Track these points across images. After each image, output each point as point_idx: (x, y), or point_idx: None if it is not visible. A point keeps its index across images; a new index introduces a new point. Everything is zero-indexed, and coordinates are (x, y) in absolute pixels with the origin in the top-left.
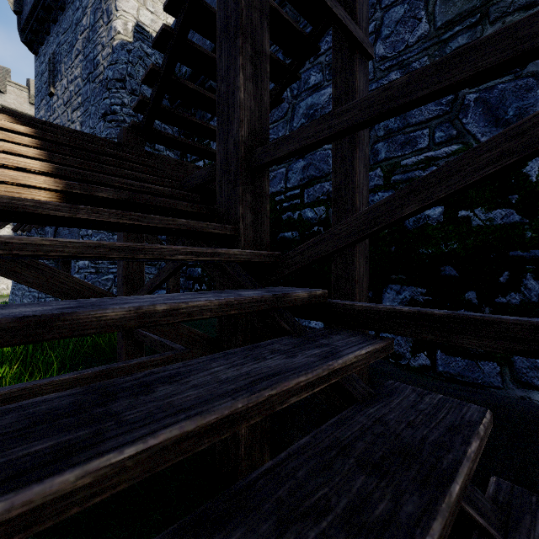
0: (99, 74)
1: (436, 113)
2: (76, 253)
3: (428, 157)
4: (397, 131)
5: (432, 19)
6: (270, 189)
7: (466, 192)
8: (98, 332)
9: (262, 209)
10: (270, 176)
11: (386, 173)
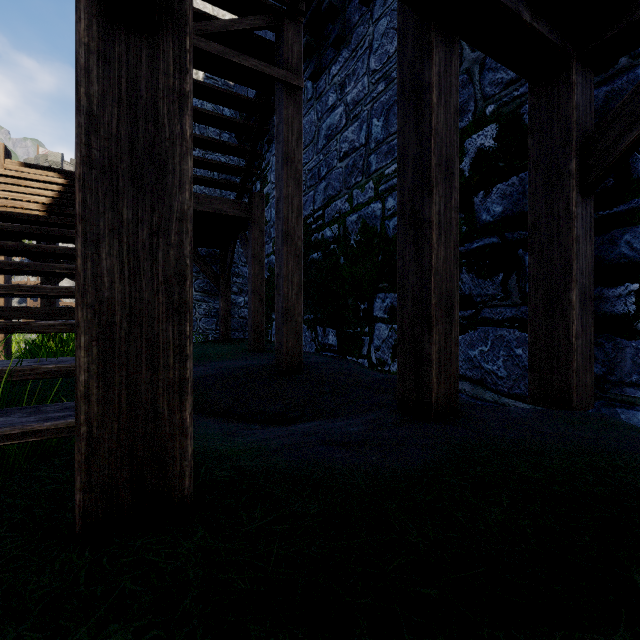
0: None
1: None
2: (19, 230)
3: None
4: (382, 142)
5: None
6: (304, 212)
7: None
8: (4, 248)
9: None
10: (304, 200)
11: (375, 184)
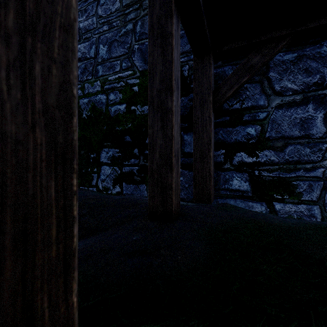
0: None
1: (123, 52)
2: None
3: (119, 76)
4: (106, 60)
5: (121, 1)
6: None
7: (134, 96)
8: None
9: None
10: None
11: (102, 83)
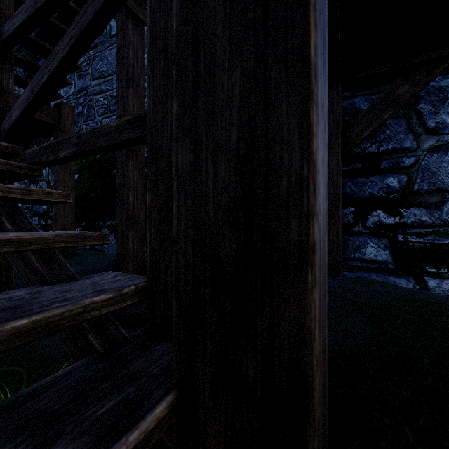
0: None
1: None
2: None
3: None
4: None
5: None
6: None
7: None
8: None
9: (2, 100)
10: (106, 121)
11: None
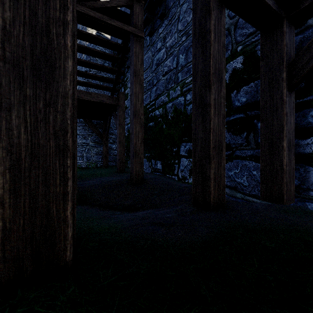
0: (83, 58)
1: None
2: None
3: None
4: (184, 66)
5: None
6: (145, 102)
7: None
8: None
9: None
10: (145, 96)
11: (181, 87)
